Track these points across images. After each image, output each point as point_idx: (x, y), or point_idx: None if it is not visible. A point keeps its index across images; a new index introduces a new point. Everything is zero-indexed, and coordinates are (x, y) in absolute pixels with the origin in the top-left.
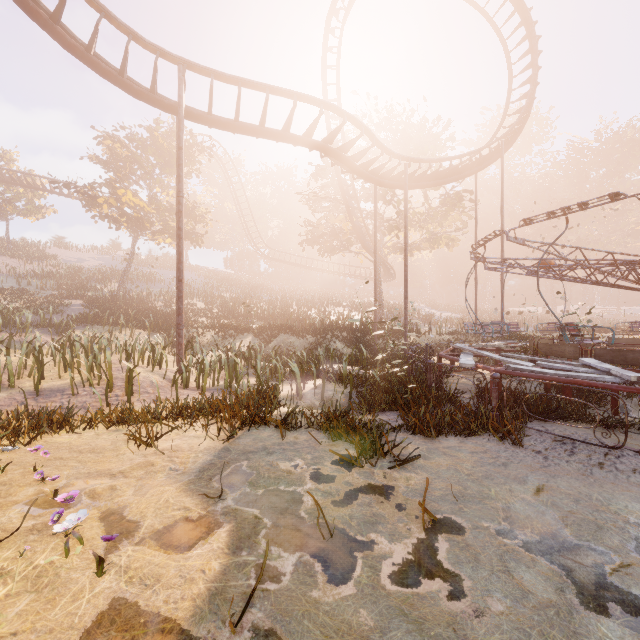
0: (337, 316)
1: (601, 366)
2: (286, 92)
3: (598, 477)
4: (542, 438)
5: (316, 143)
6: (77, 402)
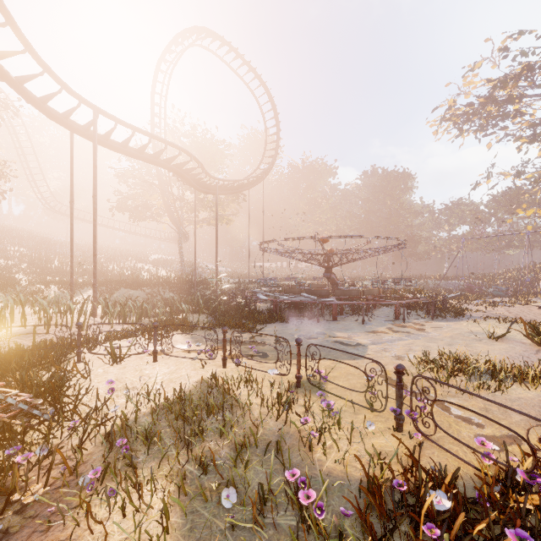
0: (147, 271)
1: (308, 296)
2: (161, 140)
3: (308, 326)
4: (293, 321)
5: (173, 168)
6: (54, 337)
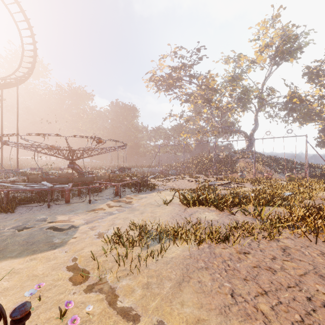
0: None
1: (45, 184)
2: None
3: (35, 213)
4: (23, 209)
5: None
6: None
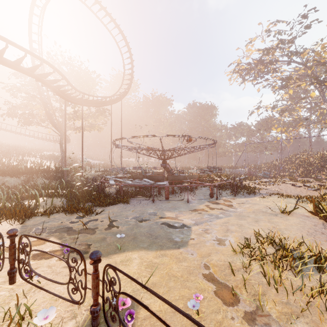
0: (33, 163)
1: (147, 180)
2: (20, 47)
3: (144, 206)
4: (134, 201)
5: (36, 76)
6: None
